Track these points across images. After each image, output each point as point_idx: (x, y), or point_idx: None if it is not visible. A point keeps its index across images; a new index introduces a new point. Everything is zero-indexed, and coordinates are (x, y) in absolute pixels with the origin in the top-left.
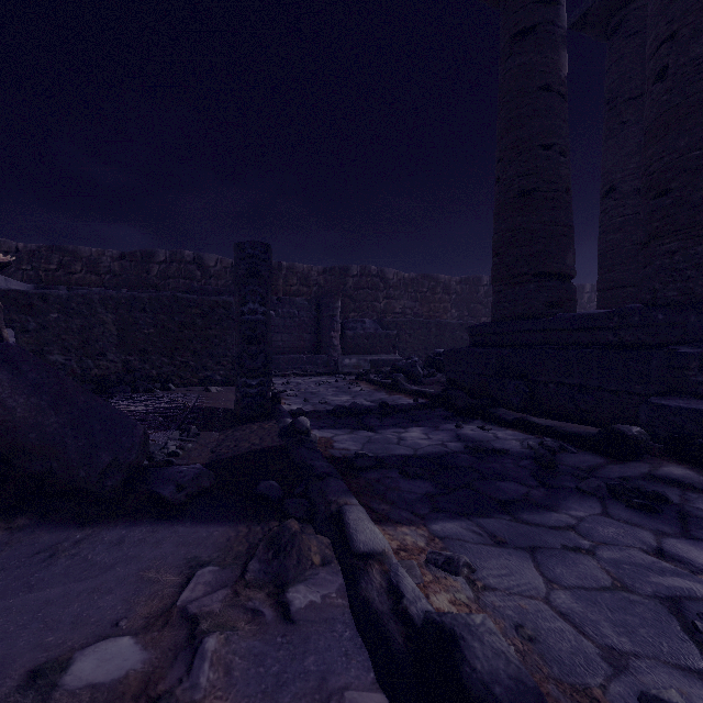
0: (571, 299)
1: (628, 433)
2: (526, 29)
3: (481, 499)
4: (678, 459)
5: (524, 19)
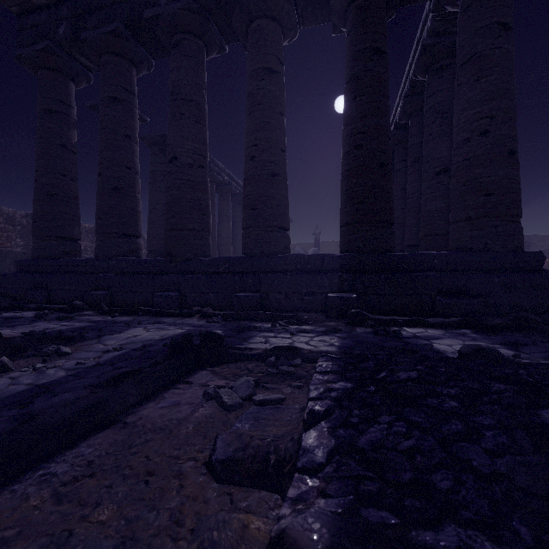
0: (77, 250)
1: (76, 303)
2: (53, 110)
3: (0, 326)
4: (91, 310)
5: (51, 105)
